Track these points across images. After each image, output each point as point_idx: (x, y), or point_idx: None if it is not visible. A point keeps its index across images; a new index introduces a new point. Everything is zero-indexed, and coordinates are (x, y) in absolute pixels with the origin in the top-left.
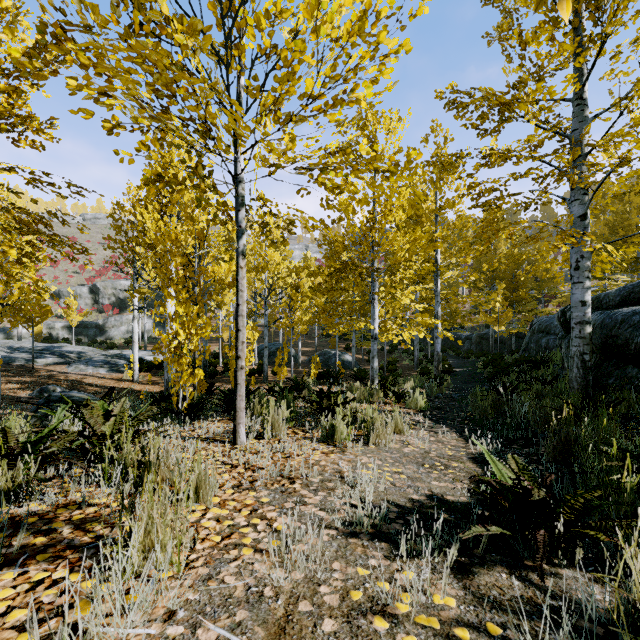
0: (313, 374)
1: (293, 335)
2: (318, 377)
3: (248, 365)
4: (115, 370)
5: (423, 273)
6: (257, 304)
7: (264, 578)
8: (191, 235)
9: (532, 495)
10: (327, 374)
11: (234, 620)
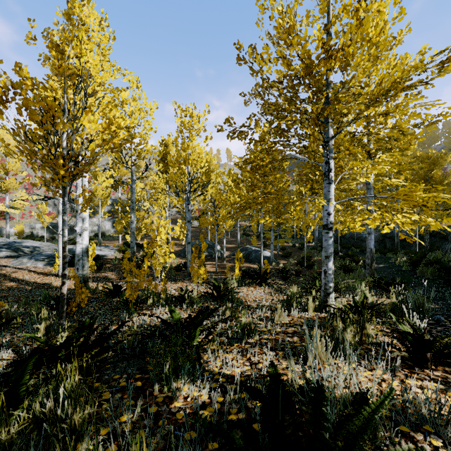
0: (237, 273)
1: (217, 232)
2: (242, 276)
3: (180, 259)
4: (52, 264)
5: (406, 129)
6: (178, 198)
7: None
8: (57, 74)
9: None
10: (251, 272)
11: None
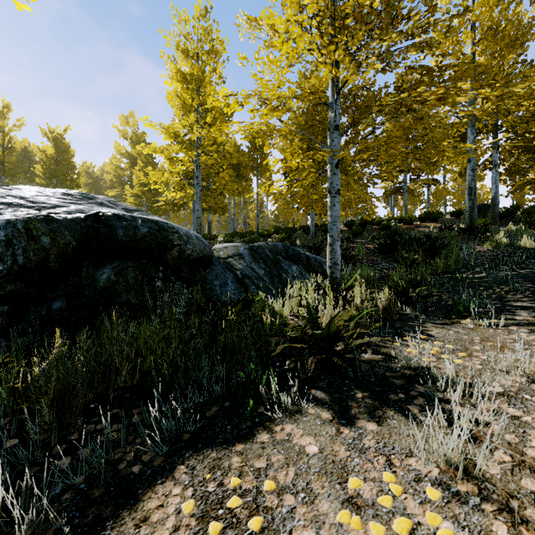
0: None
1: None
2: None
3: None
4: None
5: None
6: None
7: (530, 363)
8: None
9: (338, 321)
10: None
11: (530, 350)
